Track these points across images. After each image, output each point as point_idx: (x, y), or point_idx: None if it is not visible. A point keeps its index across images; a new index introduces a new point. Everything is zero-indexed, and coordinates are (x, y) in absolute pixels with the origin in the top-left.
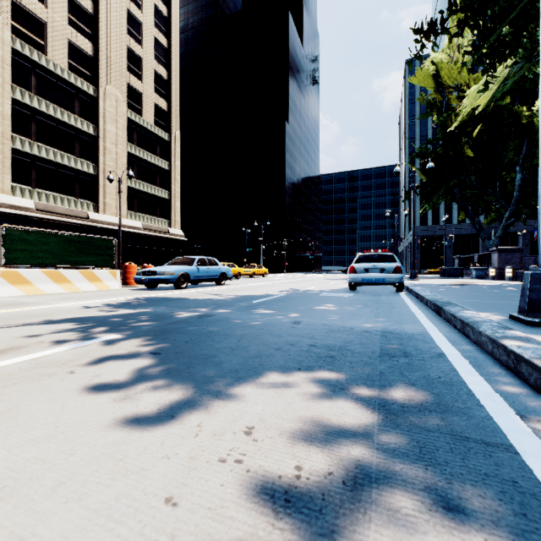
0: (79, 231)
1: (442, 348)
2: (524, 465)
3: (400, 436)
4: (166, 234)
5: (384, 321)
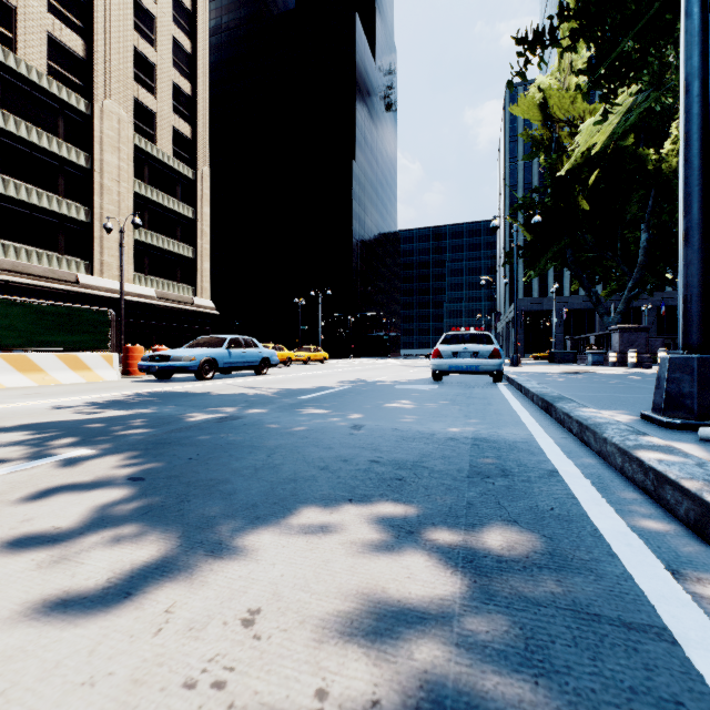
0: (65, 300)
1: (554, 462)
2: (689, 666)
3: (494, 618)
4: (190, 306)
5: (476, 424)
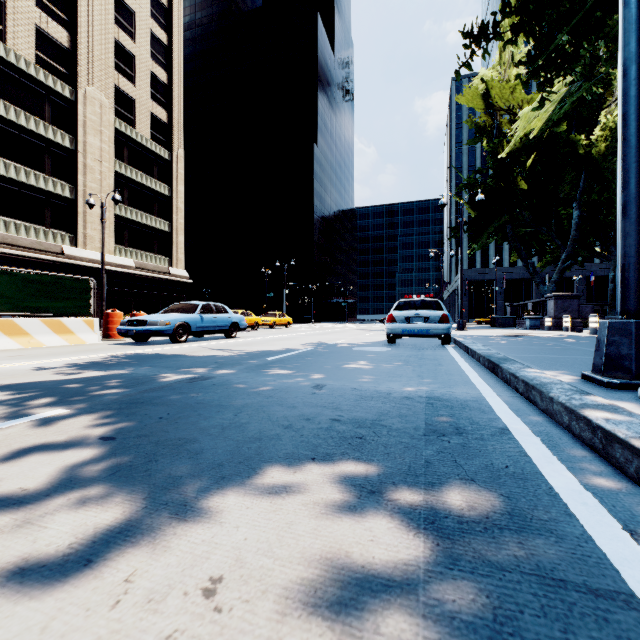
0: (51, 269)
1: (504, 420)
2: None
3: (460, 585)
4: (166, 275)
5: (429, 383)
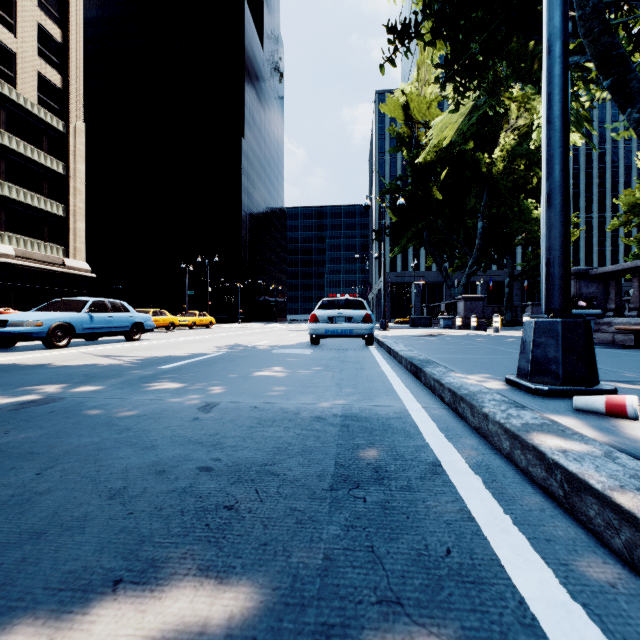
0: None
1: (435, 449)
2: None
3: None
4: (60, 267)
5: (348, 394)
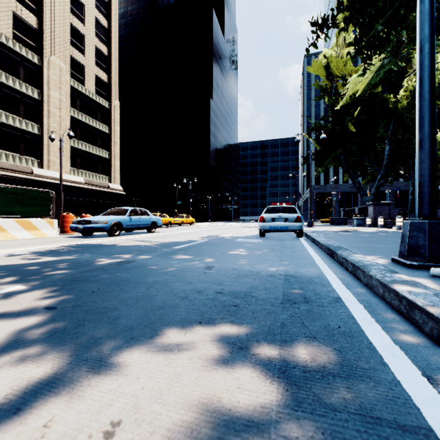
0: (24, 184)
1: (338, 292)
2: None
3: (302, 424)
4: (107, 189)
5: (287, 265)
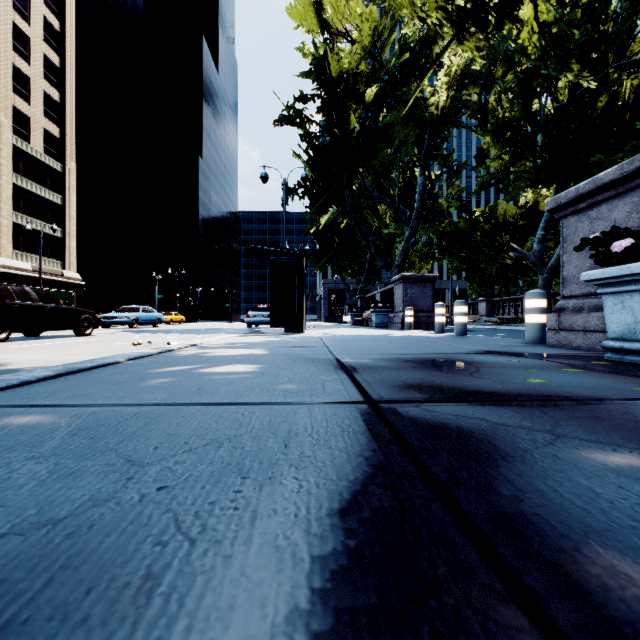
0: None
1: None
2: None
3: None
4: (61, 277)
5: None
